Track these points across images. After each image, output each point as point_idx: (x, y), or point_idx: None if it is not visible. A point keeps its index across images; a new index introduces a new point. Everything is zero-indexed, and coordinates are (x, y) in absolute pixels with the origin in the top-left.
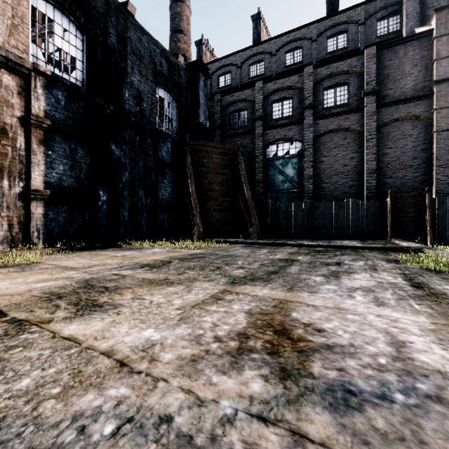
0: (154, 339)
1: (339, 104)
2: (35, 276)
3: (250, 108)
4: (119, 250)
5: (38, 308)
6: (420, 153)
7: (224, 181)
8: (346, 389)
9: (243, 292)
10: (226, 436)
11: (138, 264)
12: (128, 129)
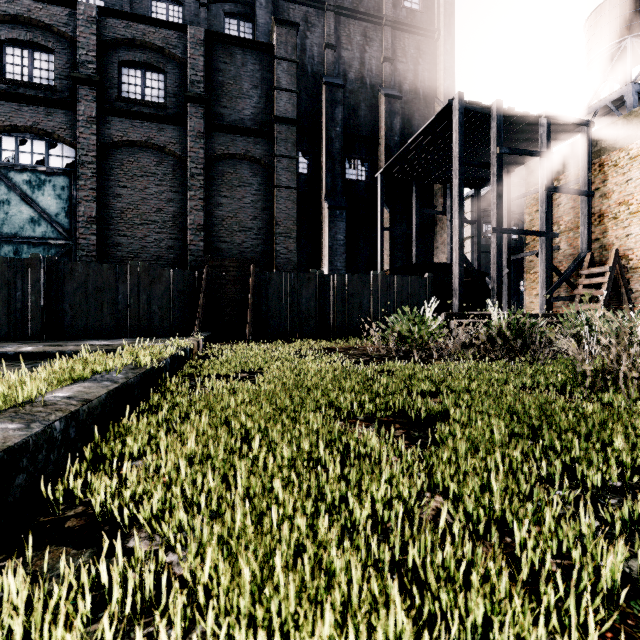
0: None
1: (148, 100)
2: None
3: None
4: None
5: None
6: (261, 213)
7: None
8: None
9: None
10: None
11: None
12: None
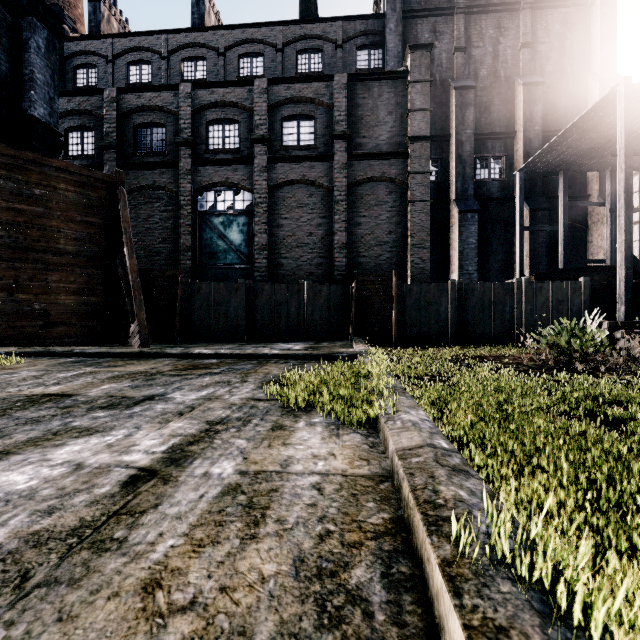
0: None
1: (303, 144)
2: None
3: (171, 124)
4: None
5: None
6: (396, 228)
7: (87, 237)
8: None
9: None
10: None
11: None
12: None
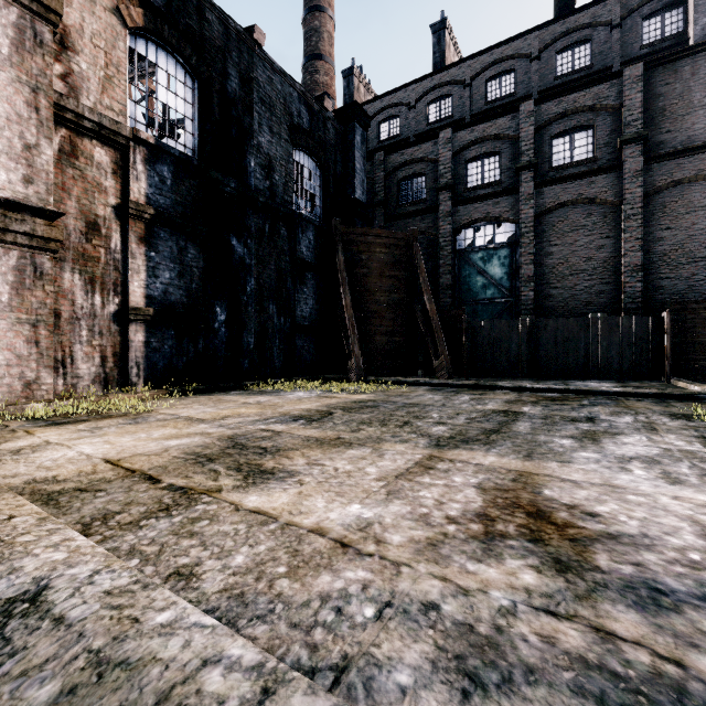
0: (367, 517)
1: (578, 160)
2: (158, 430)
3: (430, 172)
4: (247, 393)
5: (192, 473)
6: None
7: (393, 288)
8: (651, 587)
9: (460, 460)
10: (514, 628)
11: (287, 416)
12: (254, 214)
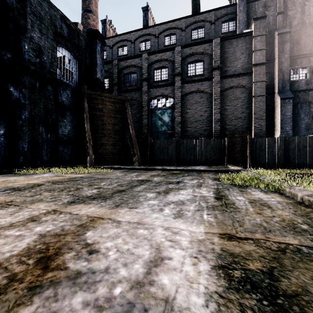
0: None
1: (197, 74)
2: None
3: (138, 72)
4: (10, 175)
5: None
6: (245, 110)
7: (115, 123)
8: None
9: (68, 212)
10: None
11: (5, 188)
12: (27, 75)
